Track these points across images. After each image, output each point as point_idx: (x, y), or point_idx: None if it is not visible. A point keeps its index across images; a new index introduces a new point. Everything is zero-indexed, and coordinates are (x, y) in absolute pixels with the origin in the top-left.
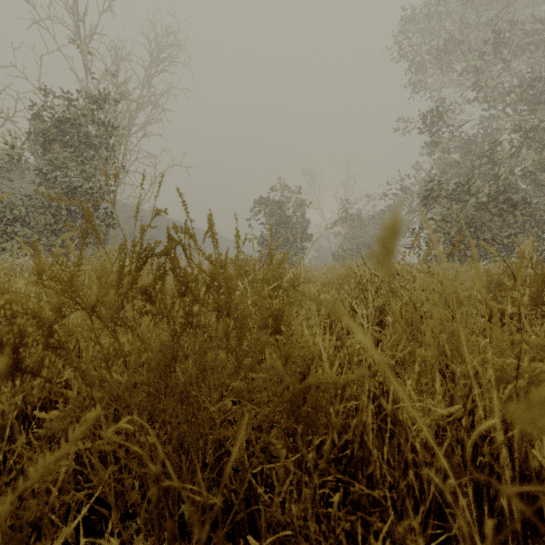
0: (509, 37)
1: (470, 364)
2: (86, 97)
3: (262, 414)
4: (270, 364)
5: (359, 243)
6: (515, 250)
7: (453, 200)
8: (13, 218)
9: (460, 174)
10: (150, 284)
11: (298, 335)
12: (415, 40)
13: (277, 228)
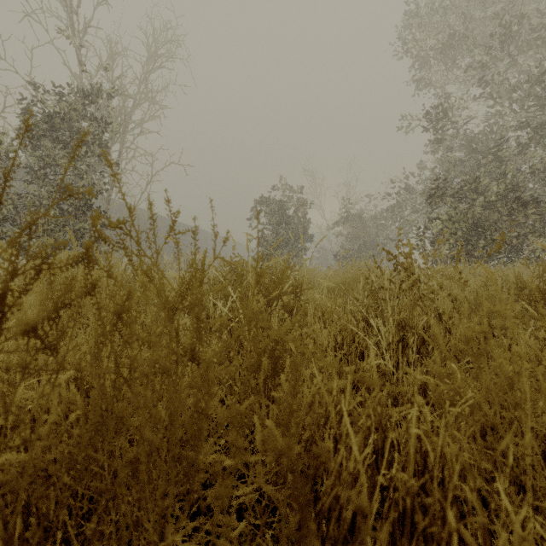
0: (518, 30)
1: (539, 410)
2: (78, 91)
3: (252, 497)
4: (262, 438)
5: (361, 244)
6: (525, 251)
7: (460, 199)
8: (1, 217)
9: (466, 173)
10: (44, 318)
11: (316, 452)
12: (419, 35)
13: (277, 228)
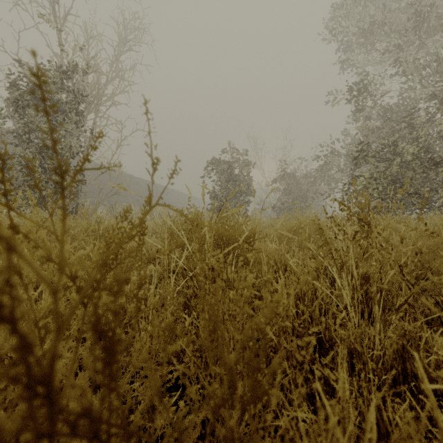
0: (428, 17)
1: None
2: (57, 67)
3: None
4: None
5: (295, 198)
6: (436, 203)
7: (380, 159)
8: None
9: (384, 138)
10: None
11: None
12: (344, 23)
13: (225, 185)
